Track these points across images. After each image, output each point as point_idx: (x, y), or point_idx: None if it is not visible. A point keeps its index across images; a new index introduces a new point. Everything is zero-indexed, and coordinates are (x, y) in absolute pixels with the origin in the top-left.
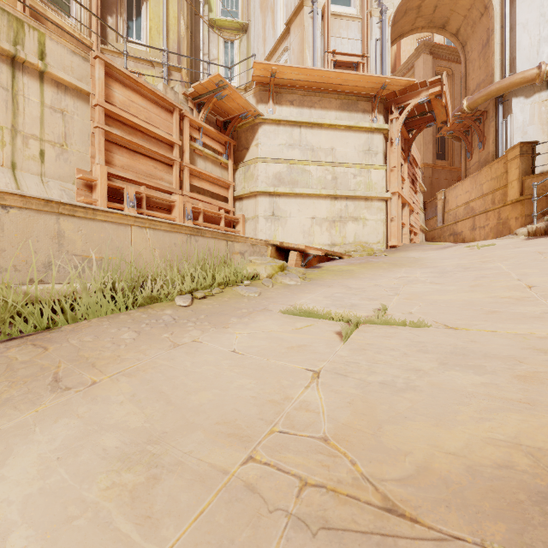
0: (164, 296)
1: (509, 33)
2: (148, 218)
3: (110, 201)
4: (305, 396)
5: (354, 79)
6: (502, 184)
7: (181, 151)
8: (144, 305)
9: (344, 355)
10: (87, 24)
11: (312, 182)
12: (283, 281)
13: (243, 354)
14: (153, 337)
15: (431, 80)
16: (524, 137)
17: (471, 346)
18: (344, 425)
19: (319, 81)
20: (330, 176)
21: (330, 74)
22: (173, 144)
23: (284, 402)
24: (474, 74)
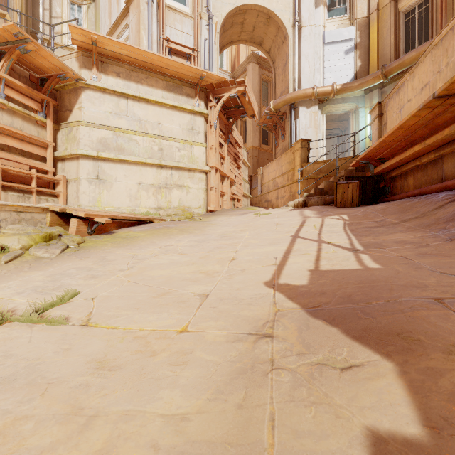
0: None
1: (298, 60)
2: None
3: None
4: None
5: (176, 65)
6: (292, 167)
7: None
8: None
9: None
10: None
11: (138, 151)
12: (36, 253)
13: None
14: None
15: (237, 81)
16: (306, 135)
17: (50, 360)
18: None
19: (144, 60)
20: (157, 147)
21: (153, 55)
22: None
23: None
24: (280, 84)
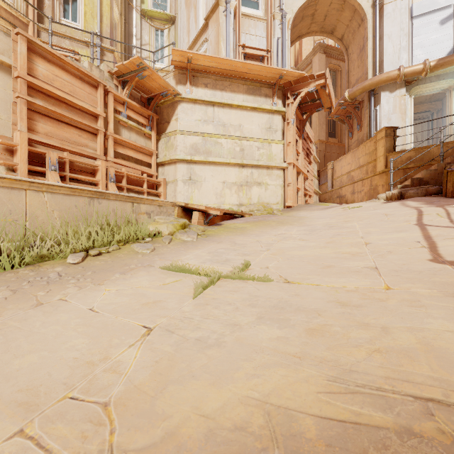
0: (56, 254)
1: (379, 42)
2: (45, 183)
3: (33, 165)
4: (123, 355)
5: (257, 69)
6: (373, 158)
7: (107, 122)
8: (34, 263)
9: (186, 311)
10: (24, 3)
11: (223, 153)
12: (181, 238)
13: (98, 311)
14: (21, 297)
15: (317, 74)
16: (389, 123)
17: (292, 299)
18: (134, 388)
19: (229, 69)
20: (239, 148)
21: (237, 63)
22: (97, 115)
23: (100, 362)
24: (354, 71)
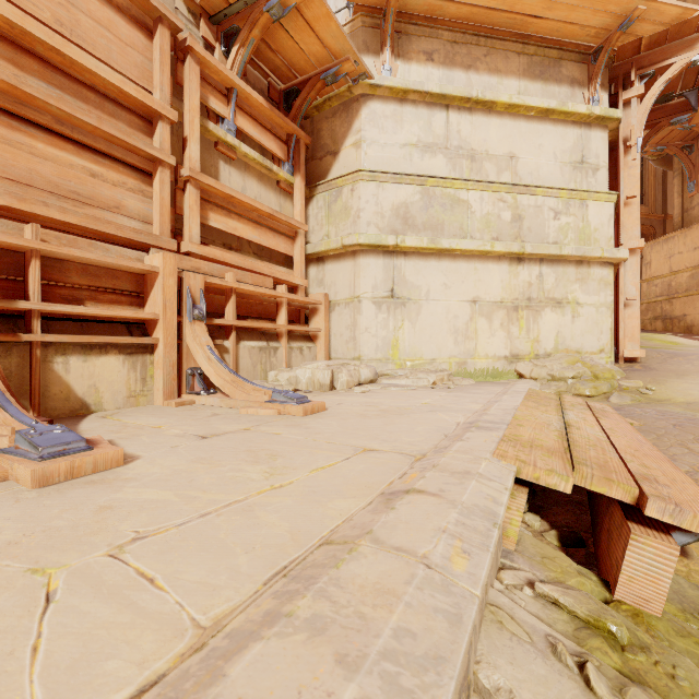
0: None
1: None
2: None
3: None
4: None
5: (572, 0)
6: None
7: (182, 141)
8: None
9: None
10: None
11: (471, 226)
12: None
13: None
14: None
15: None
16: None
17: None
18: None
19: (494, 6)
20: (509, 214)
21: None
22: (153, 115)
23: None
24: None
